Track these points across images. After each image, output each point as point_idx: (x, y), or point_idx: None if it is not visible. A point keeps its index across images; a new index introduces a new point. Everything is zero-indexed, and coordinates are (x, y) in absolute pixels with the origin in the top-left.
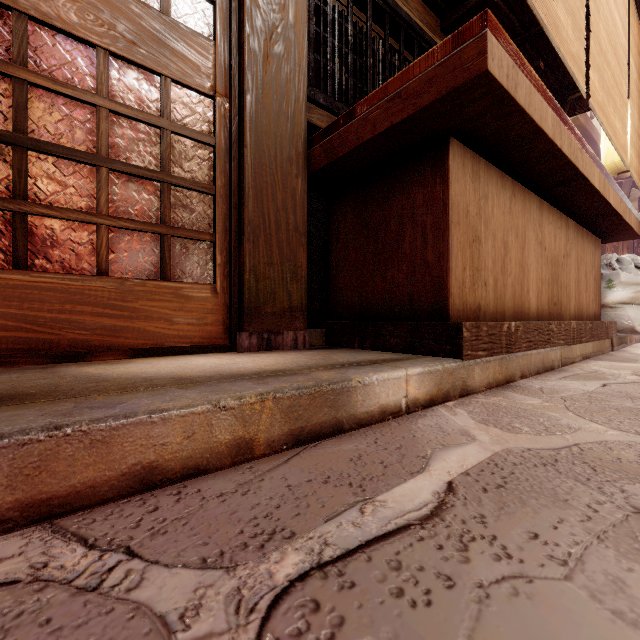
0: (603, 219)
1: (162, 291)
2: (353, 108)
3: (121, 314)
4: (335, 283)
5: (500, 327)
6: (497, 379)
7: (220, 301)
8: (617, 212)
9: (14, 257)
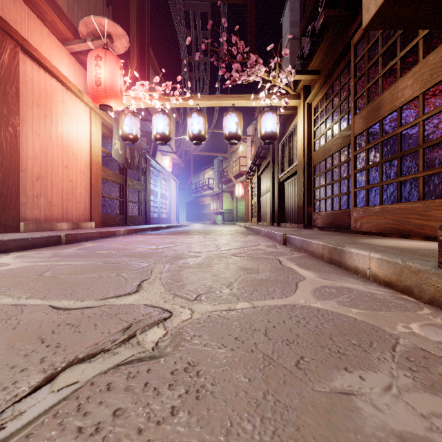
0: None
1: None
2: None
3: (424, 218)
4: None
5: None
6: None
7: None
8: None
9: (397, 198)
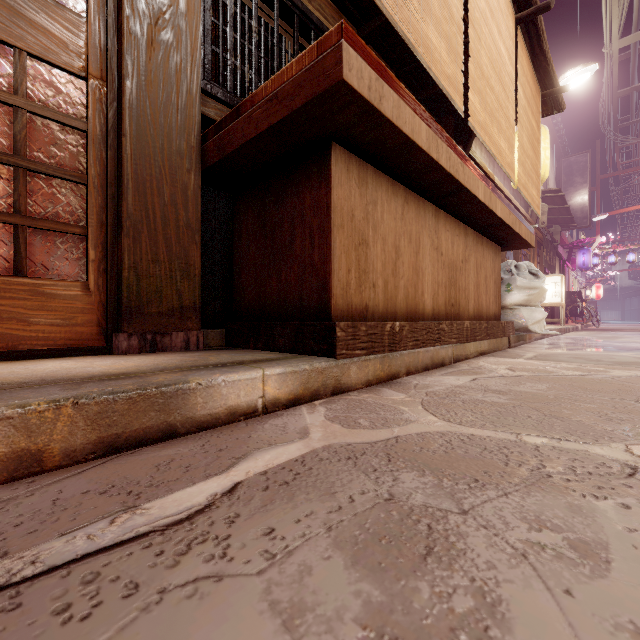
0: (497, 229)
1: (14, 288)
2: (240, 105)
3: None
4: (238, 282)
5: (382, 327)
6: (378, 376)
7: (94, 300)
8: (506, 223)
9: None
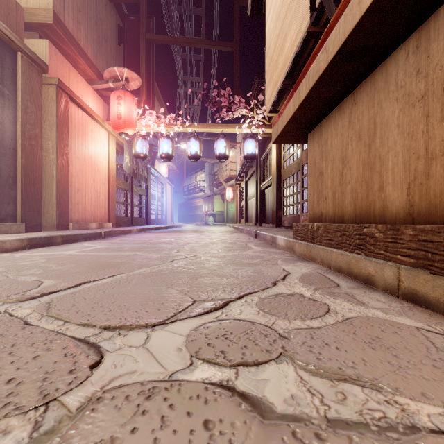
0: None
1: None
2: None
3: None
4: None
5: (307, 226)
6: (305, 255)
7: None
8: None
9: None
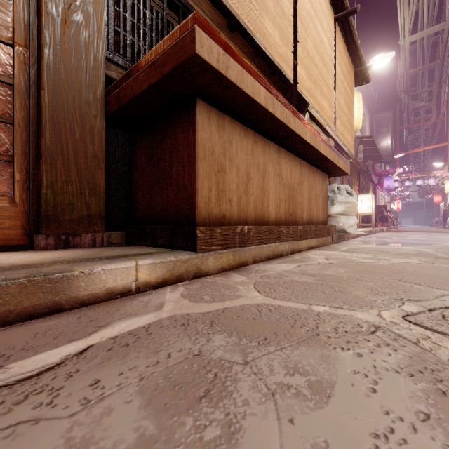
0: (322, 162)
1: None
2: (130, 69)
3: None
4: (135, 198)
5: (234, 230)
6: (231, 265)
7: (19, 210)
8: (328, 158)
9: None
